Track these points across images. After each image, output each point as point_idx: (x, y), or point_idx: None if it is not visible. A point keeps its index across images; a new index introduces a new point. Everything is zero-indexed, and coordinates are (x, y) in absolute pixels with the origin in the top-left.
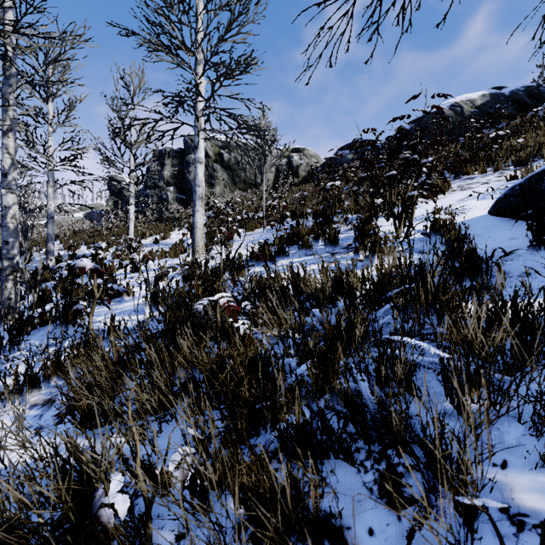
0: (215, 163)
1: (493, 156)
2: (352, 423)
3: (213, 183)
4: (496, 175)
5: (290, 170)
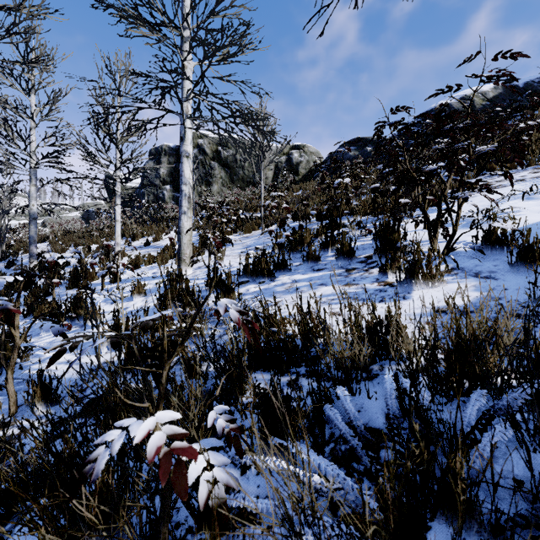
0: (213, 161)
1: None
2: None
3: (210, 181)
4: (530, 171)
5: (290, 168)
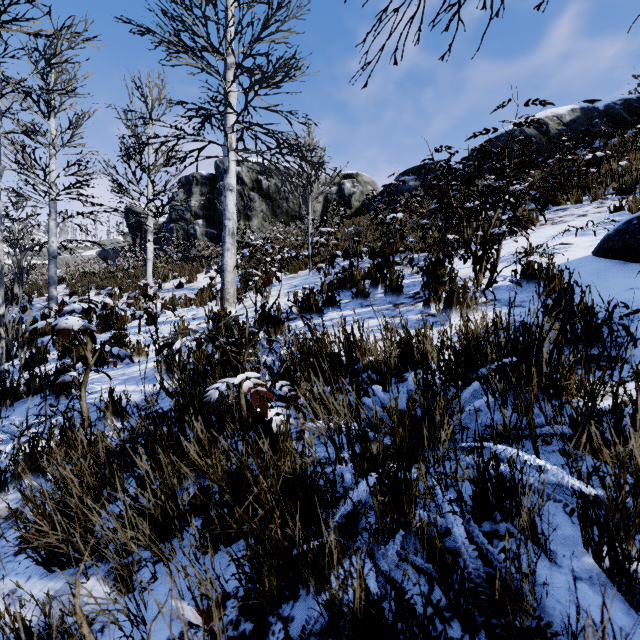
0: (252, 192)
1: (589, 182)
2: (439, 588)
3: (249, 215)
4: (594, 206)
5: (341, 200)
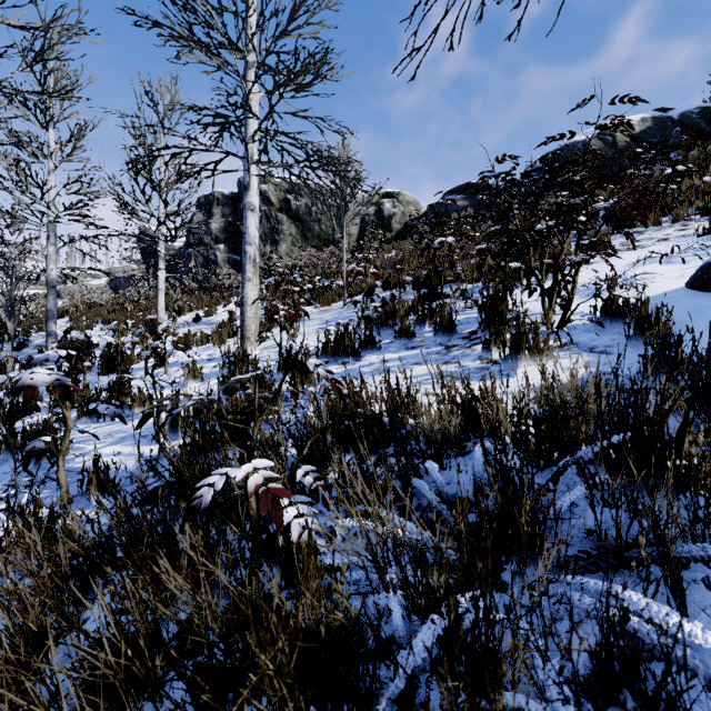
0: (280, 213)
1: (668, 201)
2: None
3: (277, 239)
4: (676, 228)
5: (380, 222)
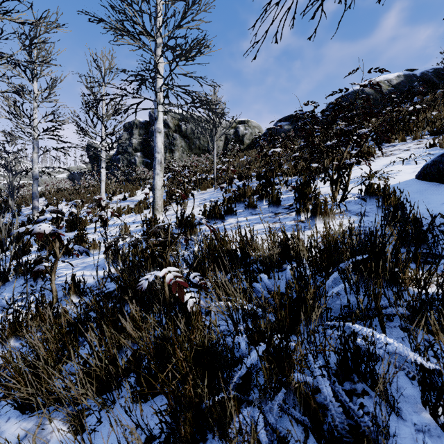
0: (175, 133)
1: (411, 126)
2: (313, 436)
3: (173, 149)
4: (415, 143)
5: (237, 139)
